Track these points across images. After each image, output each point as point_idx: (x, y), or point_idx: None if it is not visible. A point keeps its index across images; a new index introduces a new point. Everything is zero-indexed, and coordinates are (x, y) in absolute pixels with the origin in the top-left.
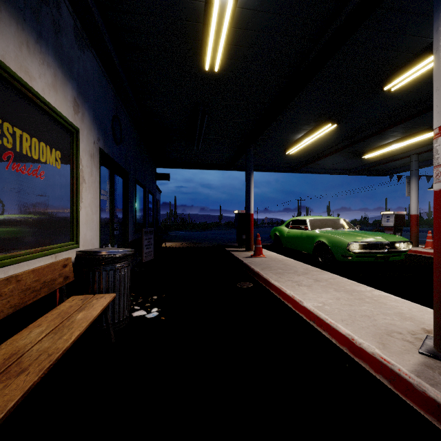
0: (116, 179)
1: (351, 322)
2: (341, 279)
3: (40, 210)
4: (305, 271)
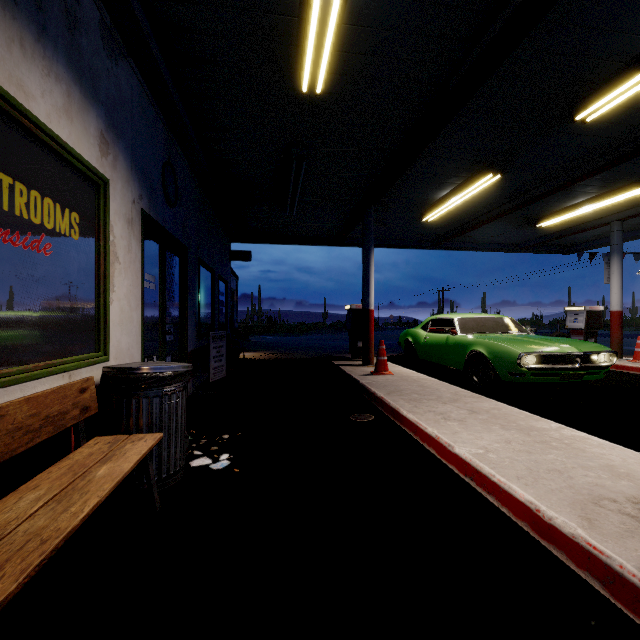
0: (168, 258)
1: (532, 480)
2: (510, 410)
3: (45, 304)
4: (454, 397)
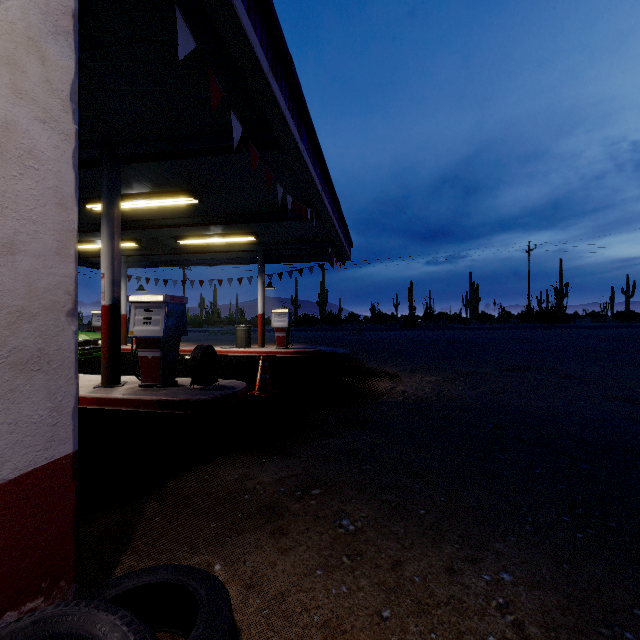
0: None
1: None
2: None
3: None
4: None
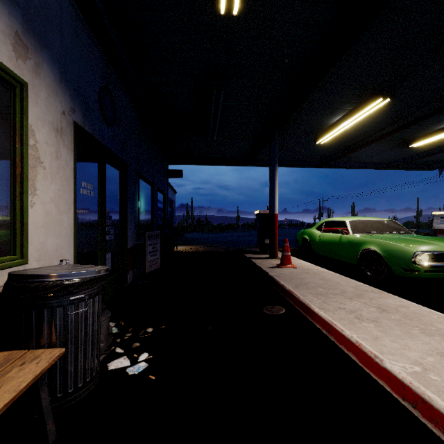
0: (108, 170)
1: None
2: (418, 308)
3: None
4: (357, 292)
